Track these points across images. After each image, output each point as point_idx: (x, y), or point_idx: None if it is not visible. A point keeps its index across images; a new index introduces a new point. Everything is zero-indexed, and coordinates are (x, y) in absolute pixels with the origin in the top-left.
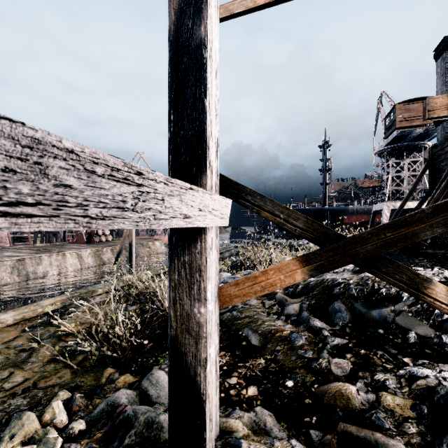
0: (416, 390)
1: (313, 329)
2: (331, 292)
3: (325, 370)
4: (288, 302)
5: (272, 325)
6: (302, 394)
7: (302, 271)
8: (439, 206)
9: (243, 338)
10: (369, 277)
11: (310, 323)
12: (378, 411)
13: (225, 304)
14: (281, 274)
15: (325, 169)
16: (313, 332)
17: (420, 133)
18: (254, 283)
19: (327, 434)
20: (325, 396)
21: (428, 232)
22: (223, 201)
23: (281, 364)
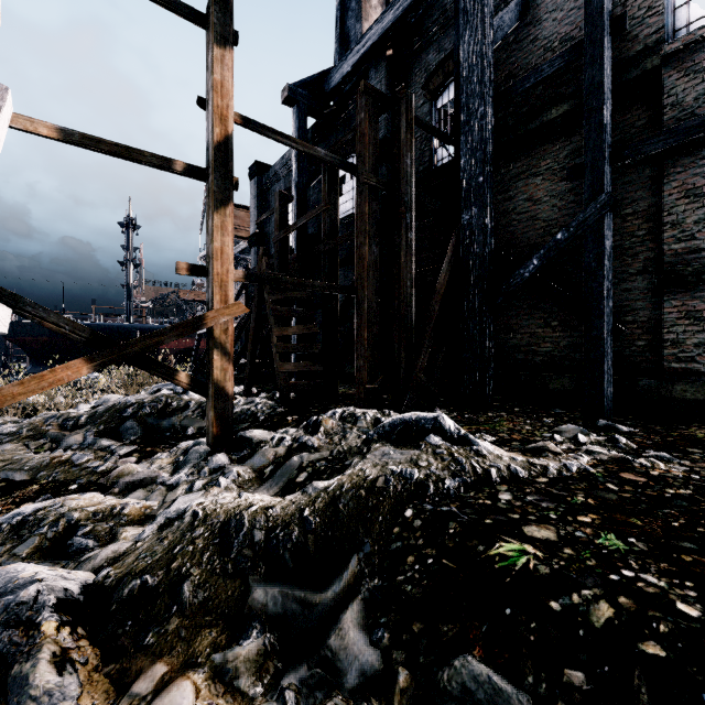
0: (179, 452)
1: (101, 448)
2: (124, 414)
3: (112, 468)
4: (67, 436)
5: (47, 456)
6: (88, 487)
7: (88, 367)
8: (174, 326)
9: (1, 481)
10: (164, 394)
11: (97, 444)
12: (150, 467)
13: (6, 403)
14: (69, 371)
15: (130, 263)
16: (101, 451)
17: (246, 246)
18: (42, 381)
19: (110, 491)
20: (110, 478)
21: (169, 340)
22: (8, 312)
23: (63, 480)
